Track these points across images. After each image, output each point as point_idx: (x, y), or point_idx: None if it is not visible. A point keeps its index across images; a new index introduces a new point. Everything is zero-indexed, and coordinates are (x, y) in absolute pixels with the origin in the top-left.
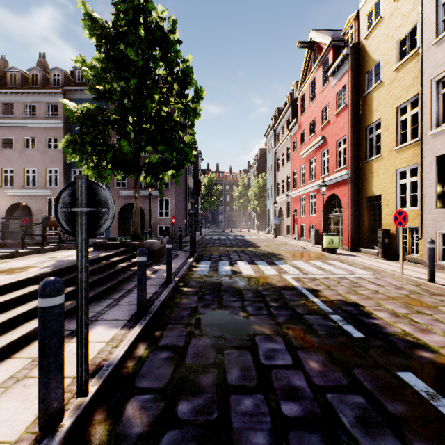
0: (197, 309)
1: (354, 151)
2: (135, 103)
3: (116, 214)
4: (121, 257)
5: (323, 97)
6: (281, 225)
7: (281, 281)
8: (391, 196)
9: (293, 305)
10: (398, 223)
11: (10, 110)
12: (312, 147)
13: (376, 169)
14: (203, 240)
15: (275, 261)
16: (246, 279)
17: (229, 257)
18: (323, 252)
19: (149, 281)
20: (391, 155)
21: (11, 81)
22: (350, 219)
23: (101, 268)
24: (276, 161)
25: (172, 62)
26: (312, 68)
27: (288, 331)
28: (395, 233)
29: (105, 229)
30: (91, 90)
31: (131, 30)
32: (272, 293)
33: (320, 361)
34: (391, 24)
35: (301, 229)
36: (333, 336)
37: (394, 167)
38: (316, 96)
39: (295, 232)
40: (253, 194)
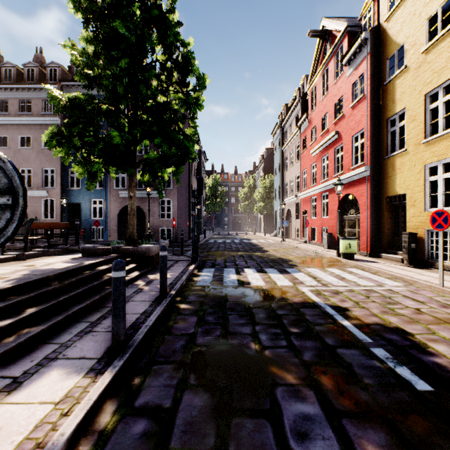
0: (194, 338)
1: (374, 146)
2: (127, 87)
3: (115, 216)
4: (110, 265)
5: (337, 89)
6: (289, 228)
7: (298, 296)
8: (418, 195)
9: (319, 332)
10: (437, 226)
11: (5, 107)
12: (324, 143)
13: (400, 165)
14: (207, 243)
15: (287, 269)
16: (256, 293)
17: (235, 263)
18: (339, 258)
19: (140, 296)
20: (419, 149)
21: (6, 77)
22: (369, 221)
23: (81, 279)
24: (284, 161)
25: (171, 45)
26: (324, 59)
27: (320, 378)
28: (424, 237)
29: (5, 238)
30: (80, 76)
31: (122, 2)
32: (289, 312)
33: (384, 445)
34: (418, 1)
35: (311, 232)
36: (388, 389)
37: (422, 163)
38: (329, 88)
39: (304, 235)
40: (259, 195)
